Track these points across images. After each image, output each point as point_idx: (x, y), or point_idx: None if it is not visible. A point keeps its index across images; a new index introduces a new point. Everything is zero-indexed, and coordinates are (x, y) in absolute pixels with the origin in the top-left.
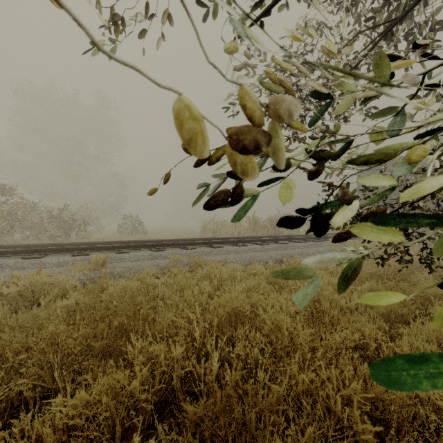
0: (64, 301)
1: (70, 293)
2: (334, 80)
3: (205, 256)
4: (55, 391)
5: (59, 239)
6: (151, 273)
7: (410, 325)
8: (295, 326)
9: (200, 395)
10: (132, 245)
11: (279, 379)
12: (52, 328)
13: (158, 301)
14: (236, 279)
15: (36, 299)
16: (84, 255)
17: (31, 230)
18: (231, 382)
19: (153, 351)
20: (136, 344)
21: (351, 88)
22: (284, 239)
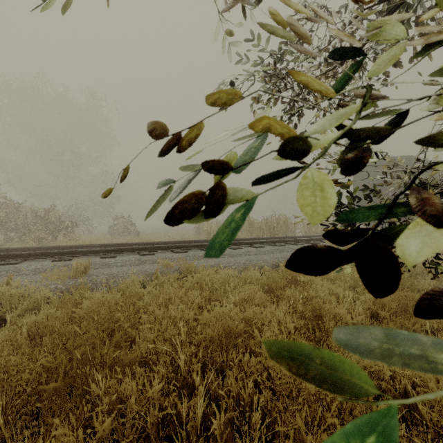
0: (32, 317)
1: (42, 306)
2: (366, 29)
3: (197, 260)
4: (4, 438)
5: (45, 241)
6: (138, 281)
7: None
8: None
9: (182, 442)
10: (119, 249)
11: (279, 425)
12: (0, 361)
13: (141, 315)
14: (229, 289)
15: (3, 313)
16: (66, 260)
17: (15, 232)
18: (220, 428)
19: (123, 391)
20: (100, 384)
21: (395, 37)
22: (280, 241)
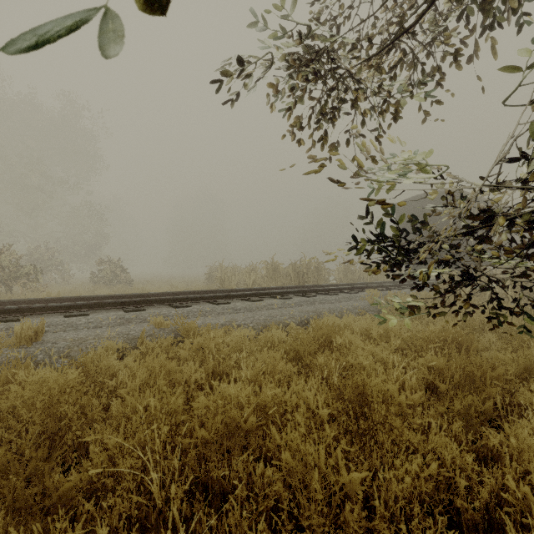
0: None
1: None
2: None
3: (203, 317)
4: None
5: None
6: (114, 349)
7: (512, 440)
8: (335, 465)
9: None
10: (95, 303)
11: None
12: None
13: (110, 401)
14: (241, 358)
15: None
16: (11, 320)
17: None
18: None
19: None
20: None
21: None
22: (311, 291)
